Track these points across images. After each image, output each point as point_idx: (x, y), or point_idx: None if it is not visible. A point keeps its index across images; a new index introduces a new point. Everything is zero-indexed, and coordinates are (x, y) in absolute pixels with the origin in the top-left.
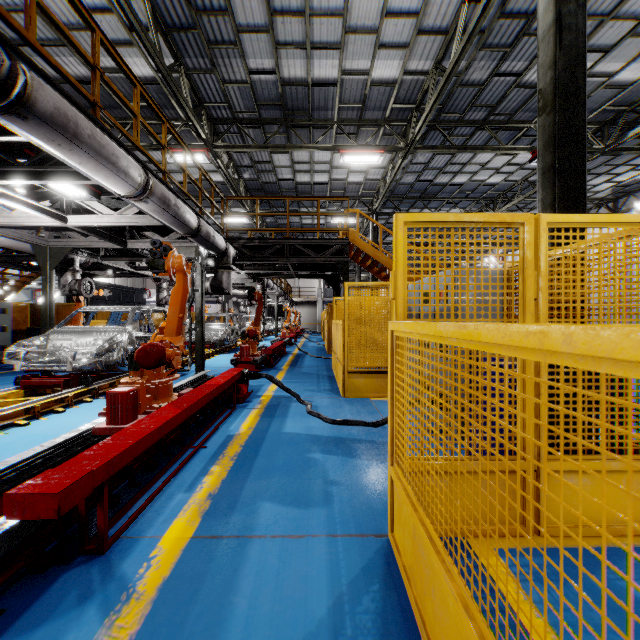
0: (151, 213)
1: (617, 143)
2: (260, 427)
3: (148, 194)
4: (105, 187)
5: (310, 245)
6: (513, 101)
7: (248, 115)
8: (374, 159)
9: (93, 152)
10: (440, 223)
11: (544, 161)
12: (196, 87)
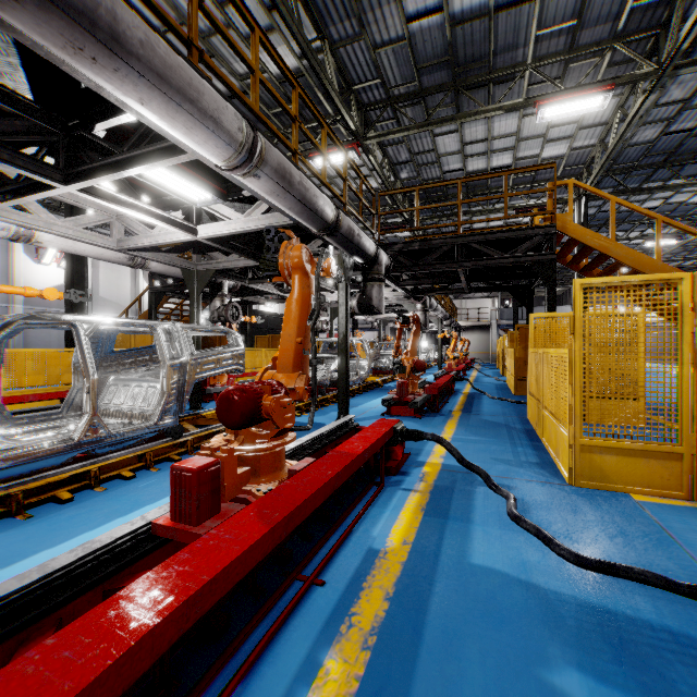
0: (269, 198)
1: None
2: (423, 543)
3: (257, 162)
4: (206, 163)
5: (490, 244)
6: None
7: (405, 89)
8: (594, 104)
9: (154, 76)
10: None
11: None
12: (343, 67)
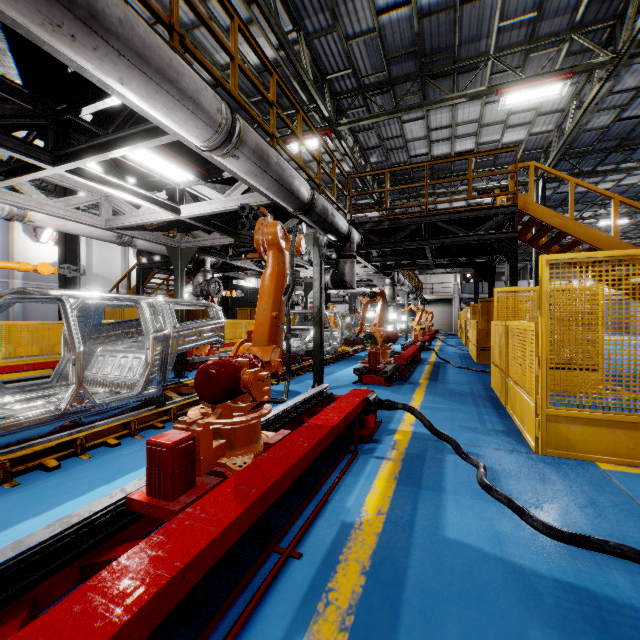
0: (247, 178)
1: None
2: (397, 513)
3: (236, 143)
4: (187, 144)
5: (455, 223)
6: None
7: (375, 78)
8: (553, 91)
9: (133, 56)
10: None
11: None
12: (317, 58)
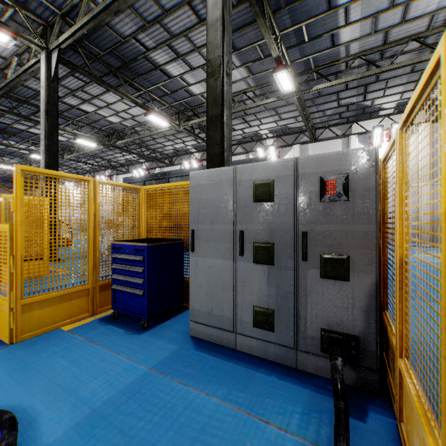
0: None
1: (114, 145)
2: None
3: None
4: None
5: None
6: (61, 106)
7: None
8: None
9: None
10: None
11: (43, 161)
12: None
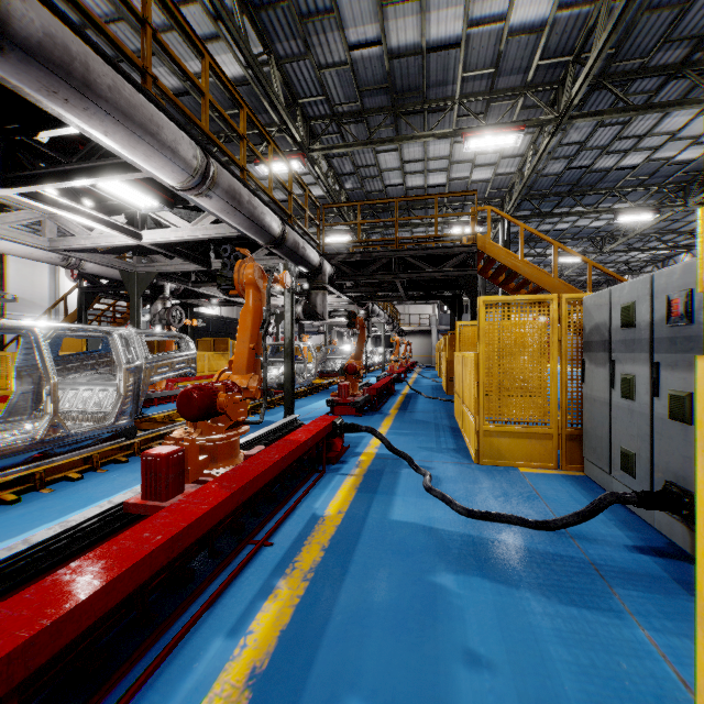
0: (219, 214)
1: None
2: (355, 511)
3: (210, 184)
4: (159, 180)
5: (424, 258)
6: None
7: (349, 107)
8: (510, 140)
9: (119, 114)
10: None
11: None
12: (289, 80)
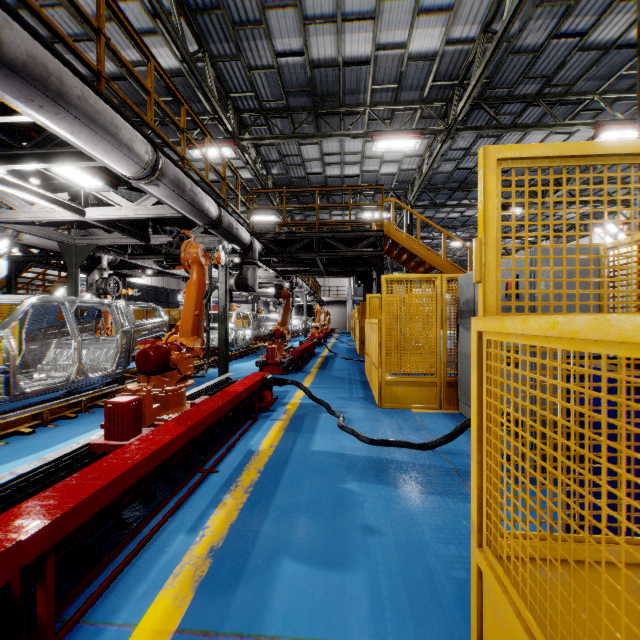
0: (165, 199)
1: None
2: (283, 445)
3: (158, 175)
4: (112, 169)
5: (341, 239)
6: (574, 68)
7: (275, 104)
8: (410, 144)
9: (85, 118)
10: (557, 159)
11: None
12: (222, 76)
